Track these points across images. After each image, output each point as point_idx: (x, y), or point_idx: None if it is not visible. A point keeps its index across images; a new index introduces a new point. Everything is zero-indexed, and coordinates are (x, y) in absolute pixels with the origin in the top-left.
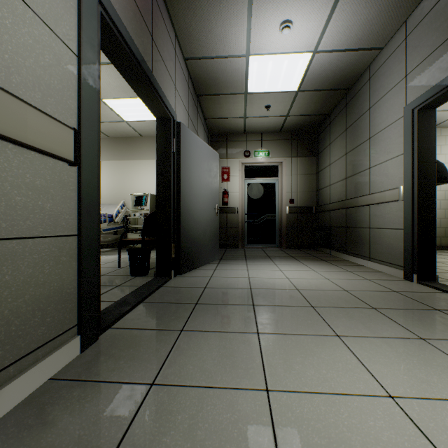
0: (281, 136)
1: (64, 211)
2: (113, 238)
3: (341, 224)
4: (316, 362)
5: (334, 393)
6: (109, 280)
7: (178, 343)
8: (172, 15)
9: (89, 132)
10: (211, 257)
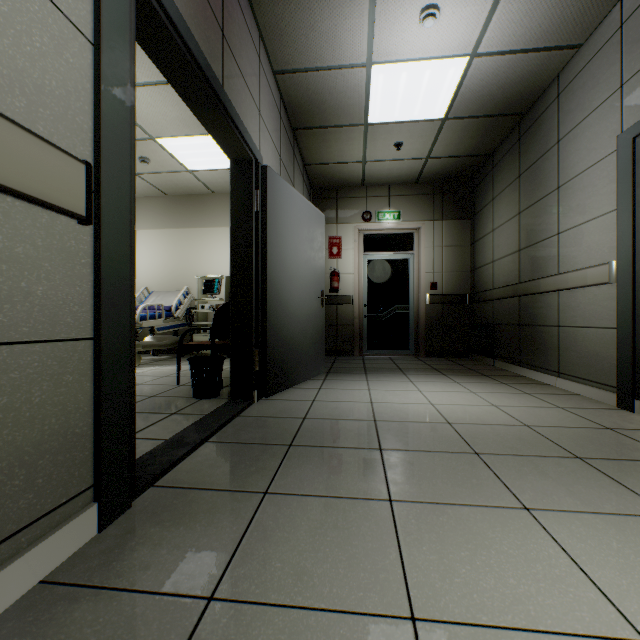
0: (418, 190)
1: (69, 299)
2: (171, 340)
3: (511, 320)
4: (495, 562)
5: (538, 631)
6: (161, 404)
7: (258, 516)
8: (254, 2)
9: (114, 171)
10: (313, 370)
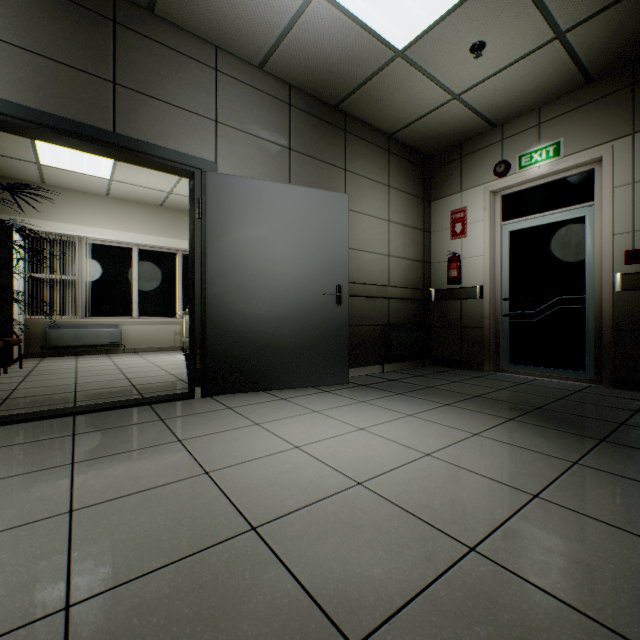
0: (597, 91)
1: None
2: None
3: None
4: None
5: None
6: (162, 386)
7: None
8: (183, 26)
9: None
10: (314, 379)
